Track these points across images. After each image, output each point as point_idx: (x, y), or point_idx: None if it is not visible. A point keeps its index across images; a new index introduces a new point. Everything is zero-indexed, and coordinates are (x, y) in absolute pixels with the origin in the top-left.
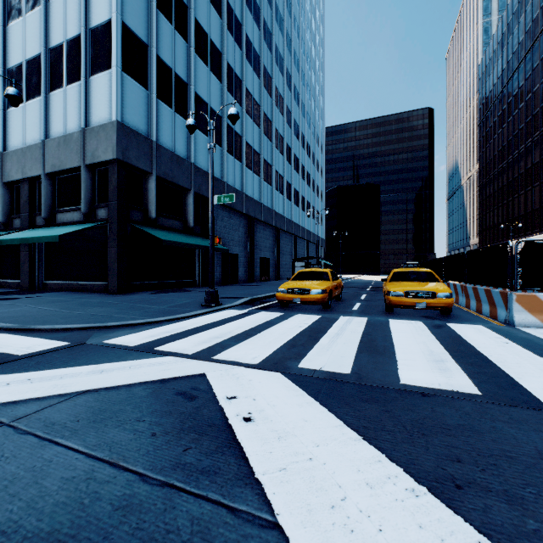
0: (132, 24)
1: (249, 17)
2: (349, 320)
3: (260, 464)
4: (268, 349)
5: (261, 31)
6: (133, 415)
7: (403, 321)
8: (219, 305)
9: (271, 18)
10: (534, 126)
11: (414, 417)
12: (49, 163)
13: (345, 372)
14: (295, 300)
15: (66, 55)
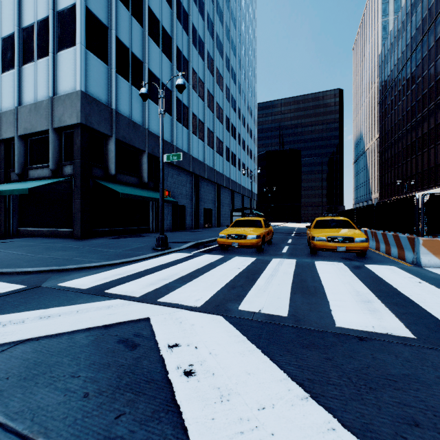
0: (94, 8)
1: (194, 9)
2: (281, 262)
3: (200, 437)
4: (210, 290)
5: (205, 22)
6: (69, 369)
7: (327, 262)
8: (168, 248)
9: (213, 11)
10: (423, 104)
11: (357, 365)
12: (22, 126)
13: (283, 315)
14: (234, 244)
15: (37, 34)
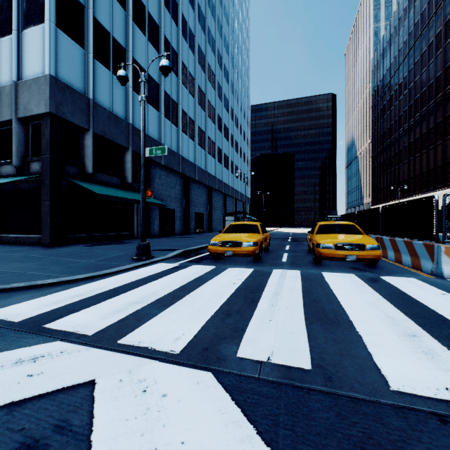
0: None
1: None
2: (283, 274)
3: None
4: (197, 320)
5: (196, 13)
6: None
7: (336, 274)
8: (151, 258)
9: (204, 3)
10: (415, 109)
11: None
12: None
13: (305, 367)
14: (227, 253)
15: None
